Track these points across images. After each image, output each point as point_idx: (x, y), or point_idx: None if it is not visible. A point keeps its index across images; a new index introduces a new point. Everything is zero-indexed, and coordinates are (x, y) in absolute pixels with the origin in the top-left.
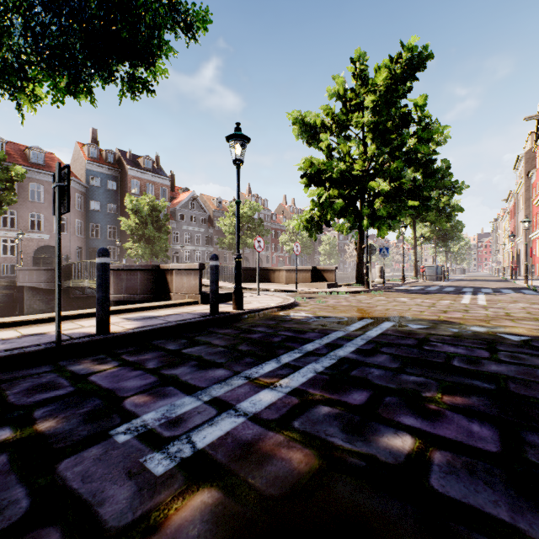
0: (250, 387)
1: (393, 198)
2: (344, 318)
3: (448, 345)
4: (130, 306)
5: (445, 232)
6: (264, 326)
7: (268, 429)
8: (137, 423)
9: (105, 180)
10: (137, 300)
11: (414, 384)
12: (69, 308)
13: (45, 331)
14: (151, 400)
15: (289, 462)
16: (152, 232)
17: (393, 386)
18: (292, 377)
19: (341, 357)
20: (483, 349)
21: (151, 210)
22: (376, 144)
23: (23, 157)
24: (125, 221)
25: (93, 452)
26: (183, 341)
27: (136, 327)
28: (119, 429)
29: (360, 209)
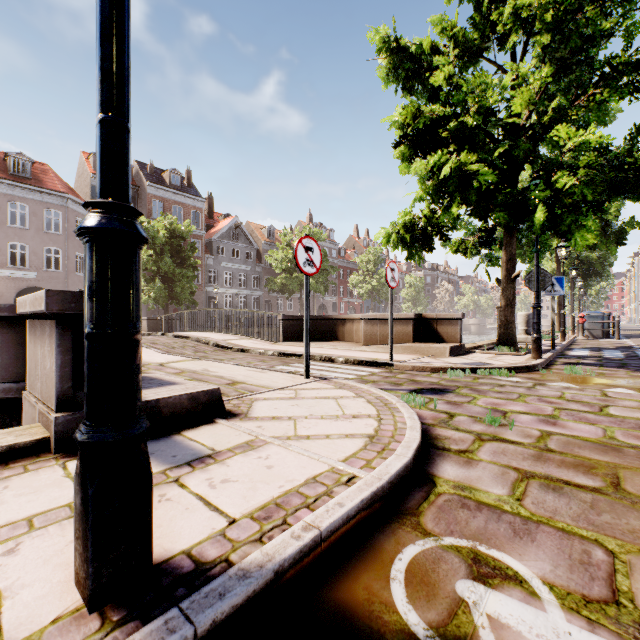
0: None
1: None
2: None
3: None
4: None
5: (588, 265)
6: None
7: None
8: None
9: None
10: None
11: None
12: None
13: None
14: None
15: None
16: (170, 267)
17: None
18: None
19: None
20: None
21: (170, 236)
22: (551, 64)
23: (1, 167)
24: None
25: None
26: None
27: None
28: None
29: (525, 192)
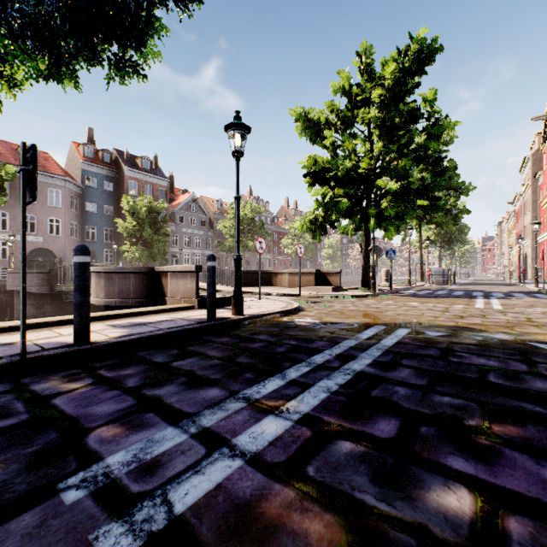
0: (250, 413)
1: (401, 198)
2: (353, 325)
3: (477, 356)
4: (119, 312)
5: (451, 234)
6: (267, 333)
7: (273, 480)
8: (98, 469)
9: (102, 181)
10: (130, 304)
11: (451, 408)
12: (62, 313)
13: (15, 340)
14: (122, 433)
15: (304, 540)
16: (149, 235)
17: (426, 410)
18: (301, 399)
19: (357, 371)
20: (518, 360)
21: (148, 211)
22: (382, 141)
23: (15, 156)
24: (121, 223)
25: (24, 522)
26: (173, 352)
27: (122, 335)
28: (71, 480)
29: (367, 209)
